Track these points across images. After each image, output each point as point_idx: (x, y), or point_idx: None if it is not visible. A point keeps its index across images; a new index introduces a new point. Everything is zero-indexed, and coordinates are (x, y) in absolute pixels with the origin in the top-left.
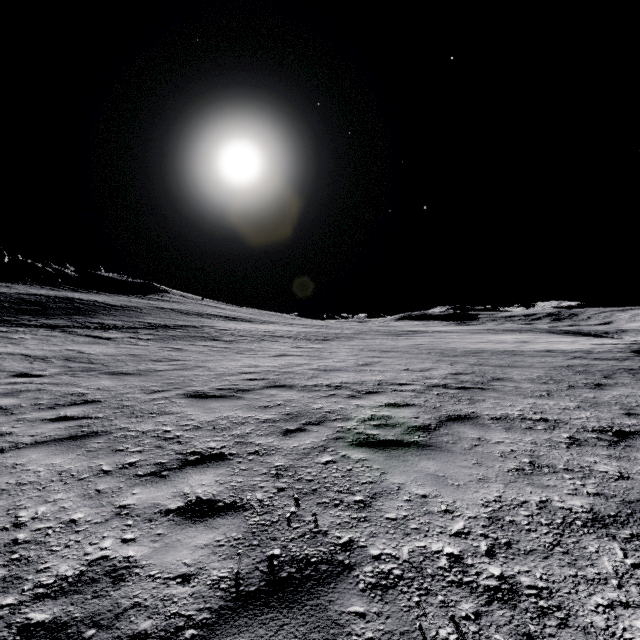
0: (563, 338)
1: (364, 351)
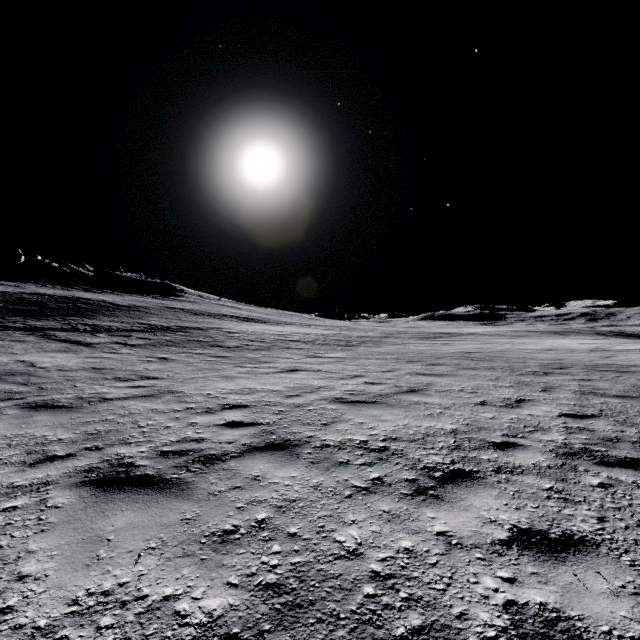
0: None
1: (401, 363)
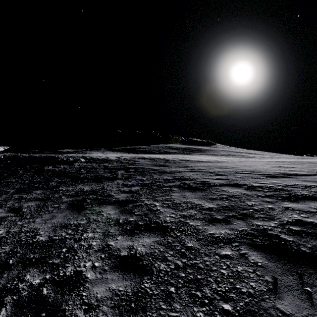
0: None
1: None
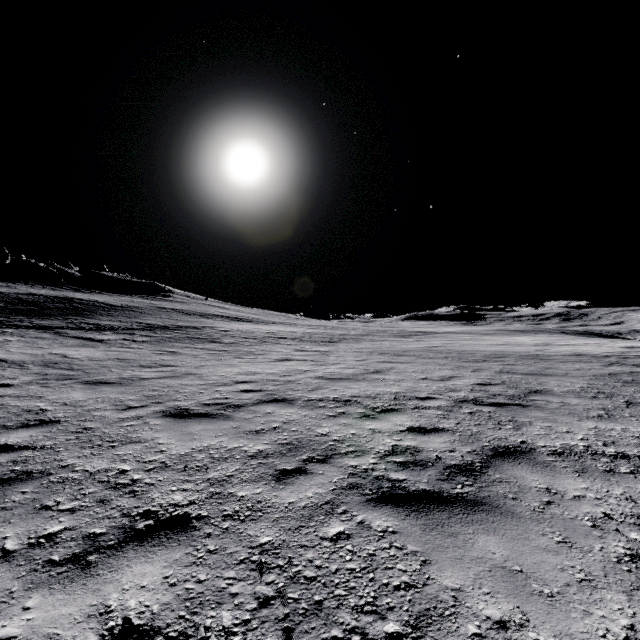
0: (585, 340)
1: (374, 355)
